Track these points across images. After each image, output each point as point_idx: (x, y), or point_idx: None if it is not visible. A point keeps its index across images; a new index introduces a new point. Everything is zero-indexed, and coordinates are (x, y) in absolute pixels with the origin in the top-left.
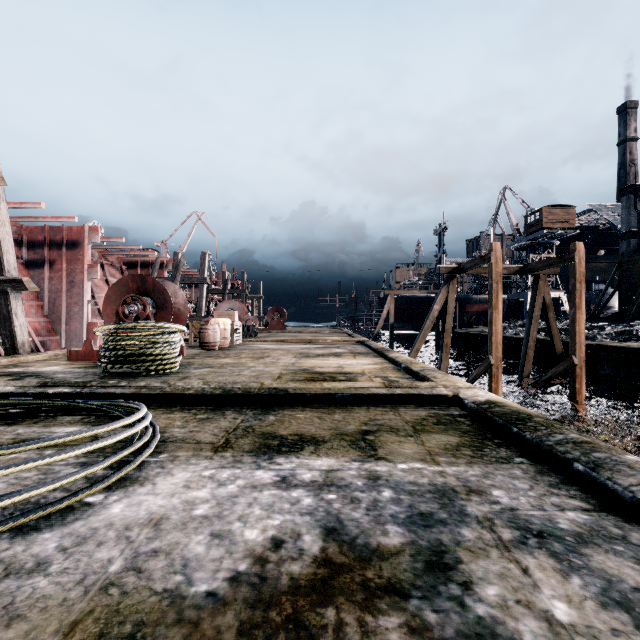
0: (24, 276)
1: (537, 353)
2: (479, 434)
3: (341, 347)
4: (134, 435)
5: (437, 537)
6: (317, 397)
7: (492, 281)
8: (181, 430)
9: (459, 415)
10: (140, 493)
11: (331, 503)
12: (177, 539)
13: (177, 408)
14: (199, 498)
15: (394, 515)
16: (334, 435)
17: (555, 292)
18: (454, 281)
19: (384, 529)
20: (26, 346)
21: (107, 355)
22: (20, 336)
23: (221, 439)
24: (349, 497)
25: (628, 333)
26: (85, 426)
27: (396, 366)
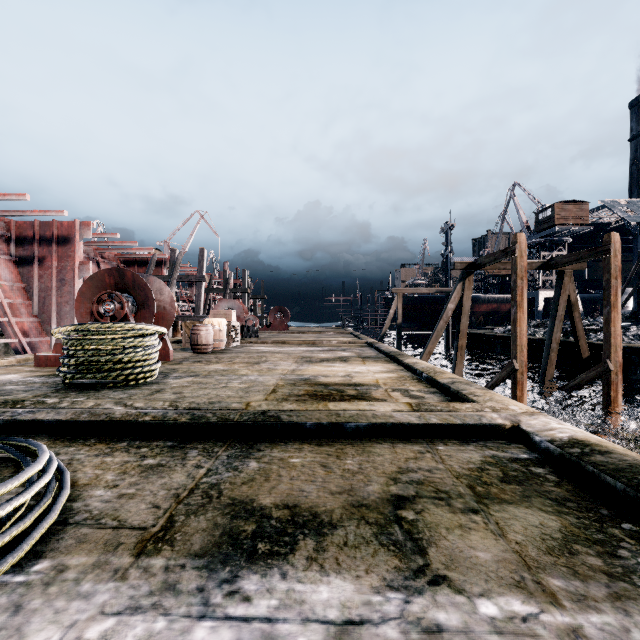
0: (12, 274)
1: (557, 355)
2: (586, 507)
3: (347, 350)
4: (5, 517)
5: None
6: (320, 427)
7: (516, 276)
8: (106, 493)
9: (531, 461)
10: None
11: None
12: None
13: (123, 444)
14: None
15: None
16: (348, 508)
17: None
18: (470, 278)
19: None
20: None
21: (70, 362)
22: None
23: (161, 517)
24: None
25: None
26: None
27: (415, 375)
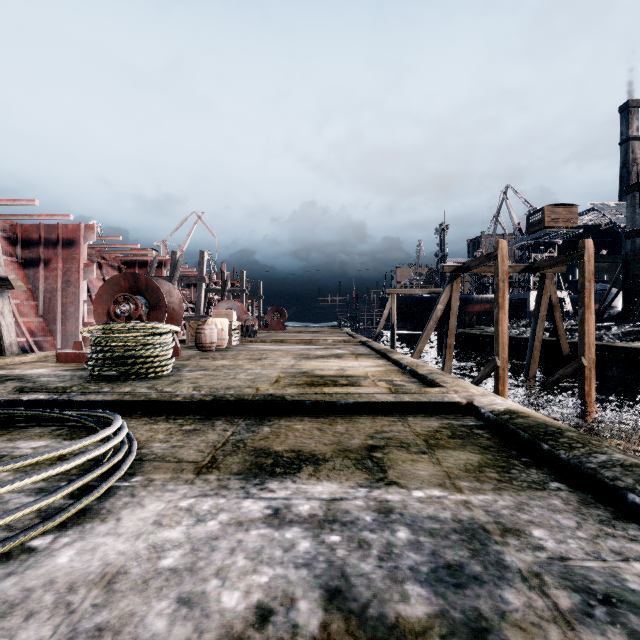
0: (19, 275)
1: (542, 354)
2: (502, 450)
3: (342, 348)
4: (105, 453)
5: (473, 604)
6: (317, 405)
7: (498, 280)
8: (162, 445)
9: (476, 426)
10: (98, 533)
11: (334, 549)
12: (132, 607)
13: (162, 417)
14: (170, 541)
15: (414, 568)
16: (336, 451)
17: (558, 292)
18: (458, 280)
19: (403, 591)
20: (14, 347)
21: (95, 357)
22: (7, 337)
23: (207, 457)
24: (356, 539)
25: (635, 333)
26: (55, 440)
27: (400, 368)
